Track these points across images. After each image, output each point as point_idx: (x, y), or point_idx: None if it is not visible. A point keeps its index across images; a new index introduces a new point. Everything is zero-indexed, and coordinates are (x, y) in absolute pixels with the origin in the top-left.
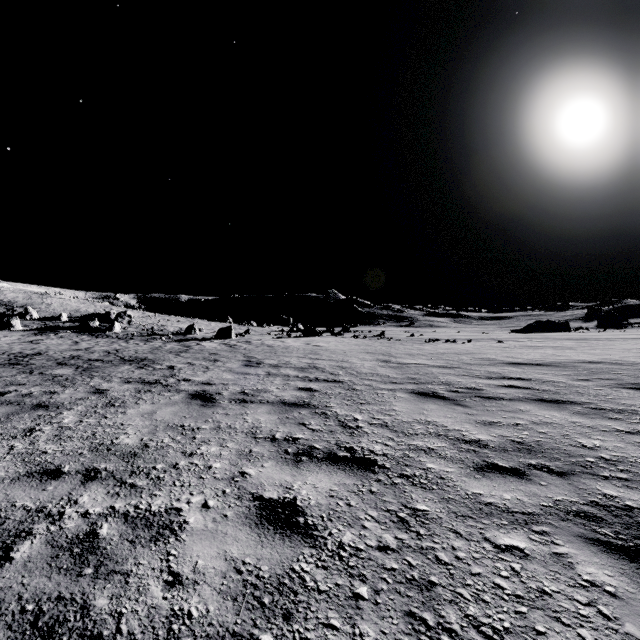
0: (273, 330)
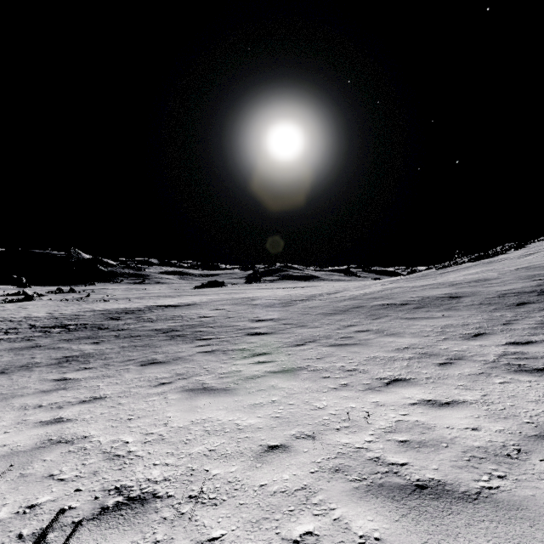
0: None
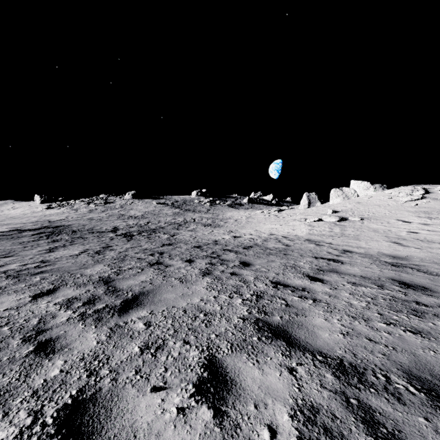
0: None
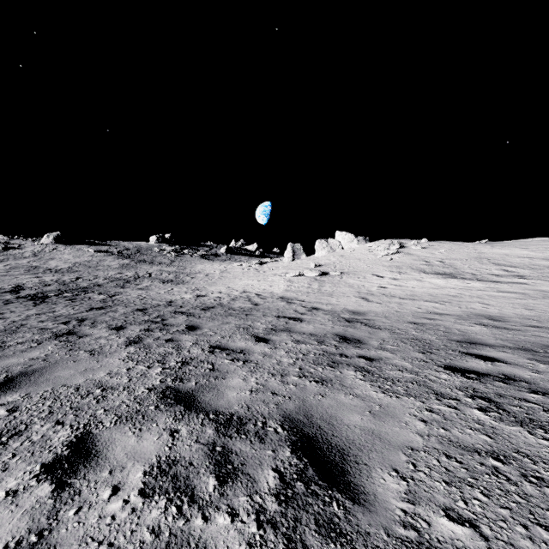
0: None
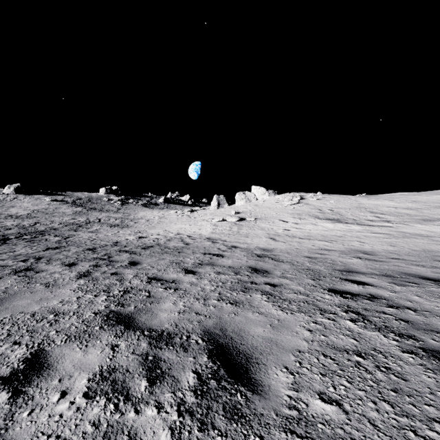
0: None
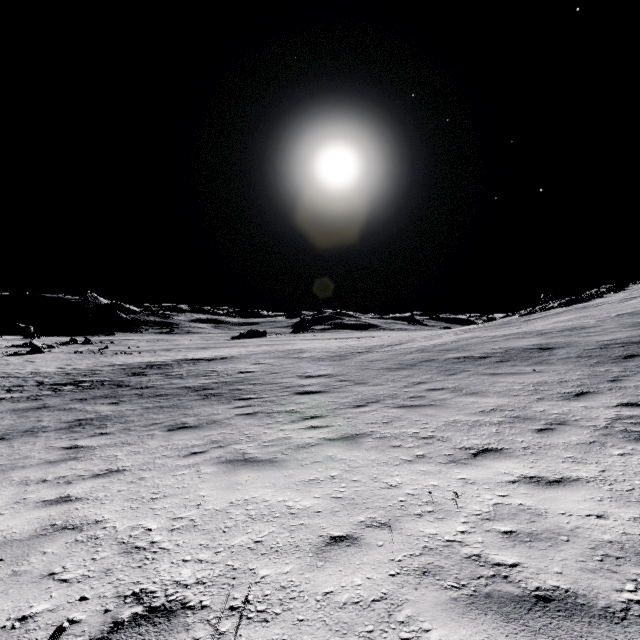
0: (1, 346)
